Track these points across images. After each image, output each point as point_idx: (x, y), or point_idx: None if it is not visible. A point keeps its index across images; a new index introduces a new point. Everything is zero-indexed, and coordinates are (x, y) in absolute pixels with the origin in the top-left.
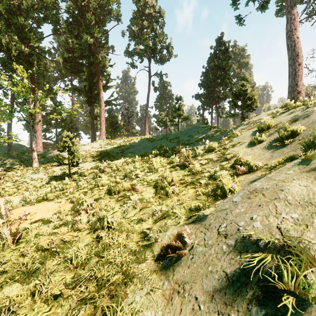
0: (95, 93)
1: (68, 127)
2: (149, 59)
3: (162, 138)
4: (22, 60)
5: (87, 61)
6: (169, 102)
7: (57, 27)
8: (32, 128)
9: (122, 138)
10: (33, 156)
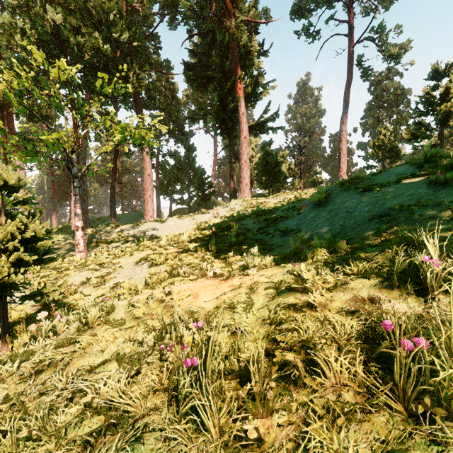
0: (230, 109)
1: (197, 182)
2: (350, 4)
3: (414, 174)
4: (114, 75)
5: (218, 54)
6: (397, 111)
7: (173, 14)
8: (72, 181)
9: (284, 193)
10: (76, 239)
